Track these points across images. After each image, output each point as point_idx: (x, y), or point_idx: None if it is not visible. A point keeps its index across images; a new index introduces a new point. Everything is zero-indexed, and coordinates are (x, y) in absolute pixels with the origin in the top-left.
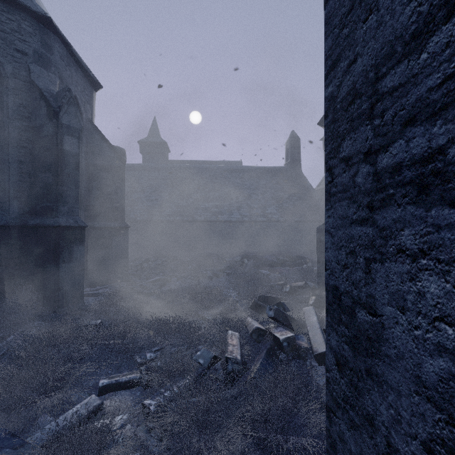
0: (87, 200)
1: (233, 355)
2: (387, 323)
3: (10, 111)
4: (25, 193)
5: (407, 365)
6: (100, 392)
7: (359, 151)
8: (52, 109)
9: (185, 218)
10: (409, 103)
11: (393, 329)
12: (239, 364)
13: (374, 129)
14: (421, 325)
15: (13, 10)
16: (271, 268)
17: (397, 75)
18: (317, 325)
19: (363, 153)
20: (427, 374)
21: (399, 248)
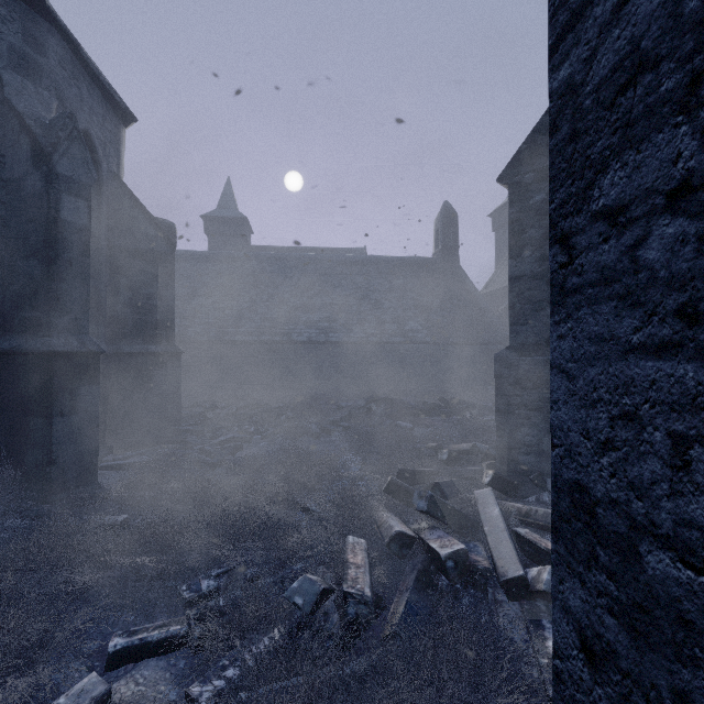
0: (109, 308)
1: (357, 587)
2: None
3: None
4: None
5: None
6: (110, 664)
7: (651, 188)
8: (41, 149)
9: (277, 338)
10: None
11: None
12: (368, 605)
13: (702, 131)
14: None
15: None
16: (415, 418)
17: None
18: (501, 525)
19: (665, 193)
20: None
21: None
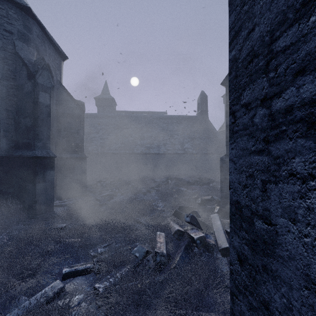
0: (57, 138)
1: (160, 250)
2: (280, 231)
3: (0, 74)
4: (12, 133)
5: (297, 265)
6: (63, 278)
7: (256, 98)
8: (31, 73)
9: (127, 151)
10: (299, 57)
11: (285, 236)
12: (165, 256)
13: (269, 80)
14: (310, 234)
15: (3, 1)
16: (188, 186)
17: (288, 36)
18: (221, 228)
19: (260, 100)
20: (315, 273)
21: (290, 172)
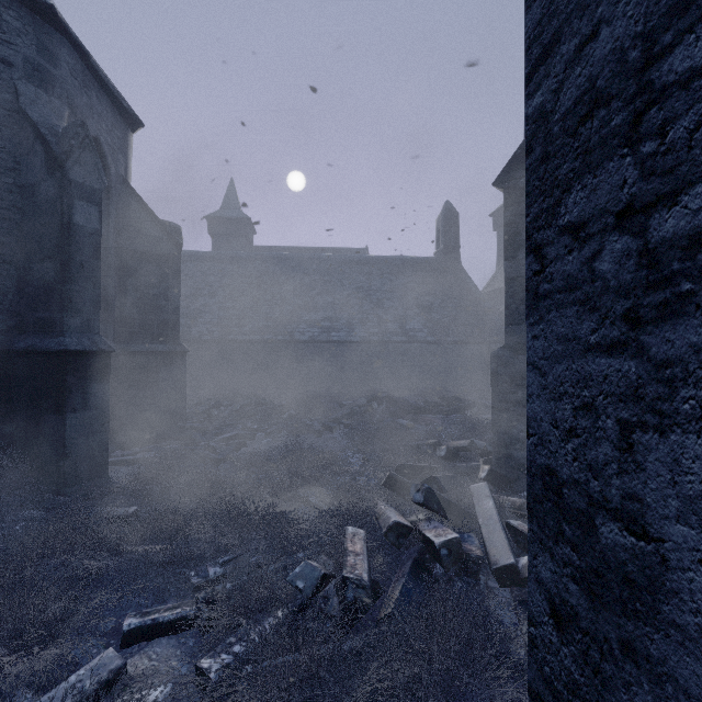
0: (117, 308)
1: (356, 572)
2: (674, 559)
3: None
4: (10, 296)
5: None
6: (124, 642)
7: (604, 209)
8: (55, 156)
9: (280, 337)
10: None
11: (692, 573)
12: (366, 589)
13: (641, 163)
14: None
15: None
16: (416, 416)
17: (701, 42)
18: (495, 517)
19: (614, 214)
20: None
21: None
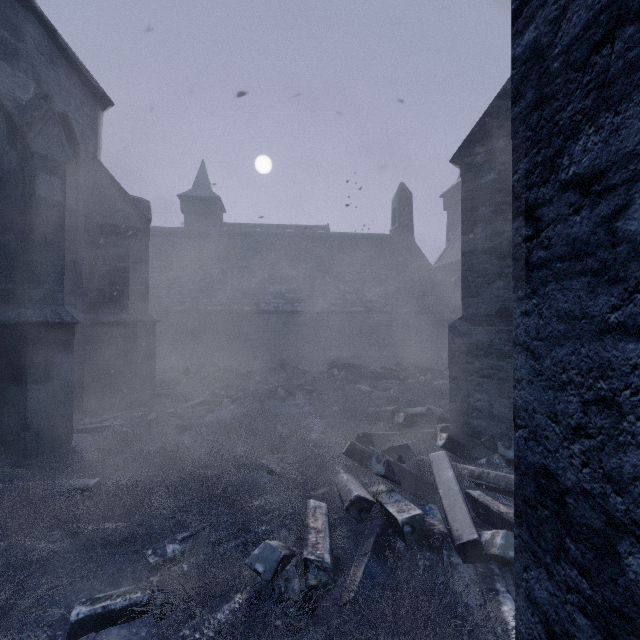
0: (87, 280)
1: (317, 553)
2: None
3: None
4: None
5: None
6: (71, 634)
7: (633, 152)
8: (16, 128)
9: (247, 308)
10: None
11: None
12: (327, 571)
13: None
14: None
15: None
16: (374, 382)
17: None
18: (456, 488)
19: None
20: None
21: None
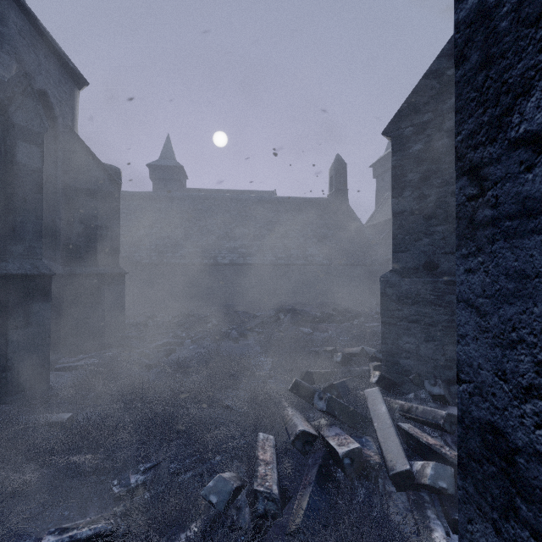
0: (65, 237)
1: (266, 484)
2: None
3: None
4: None
5: None
6: None
7: None
8: None
9: (205, 261)
10: None
11: None
12: (275, 502)
13: None
14: None
15: None
16: (314, 325)
17: None
18: (388, 421)
19: None
20: None
21: None
